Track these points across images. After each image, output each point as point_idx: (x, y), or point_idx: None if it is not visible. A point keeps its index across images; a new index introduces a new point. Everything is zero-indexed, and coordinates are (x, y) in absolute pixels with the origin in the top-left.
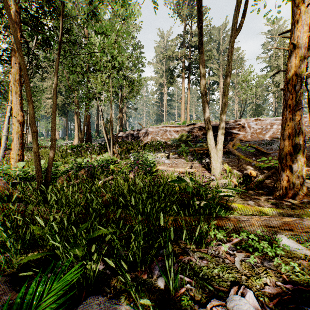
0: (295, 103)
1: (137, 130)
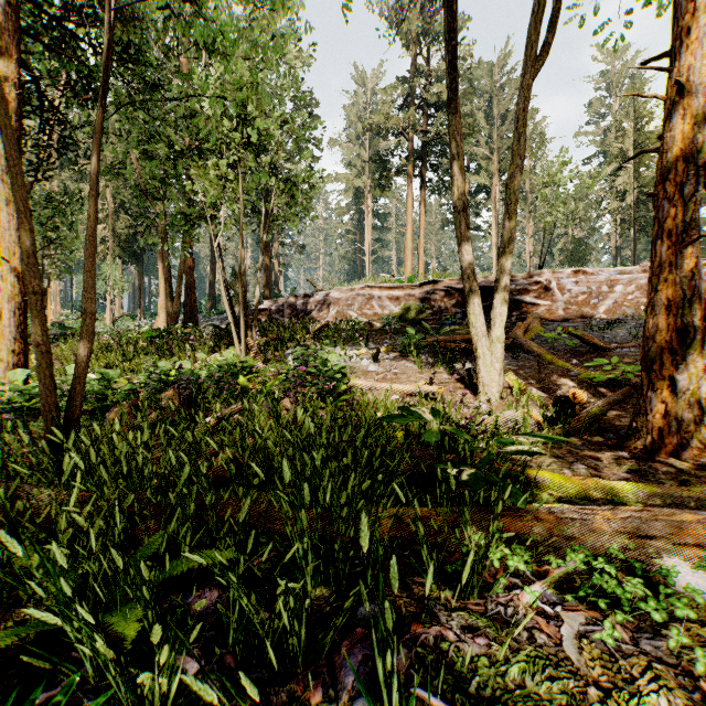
0: (683, 228)
1: (304, 295)
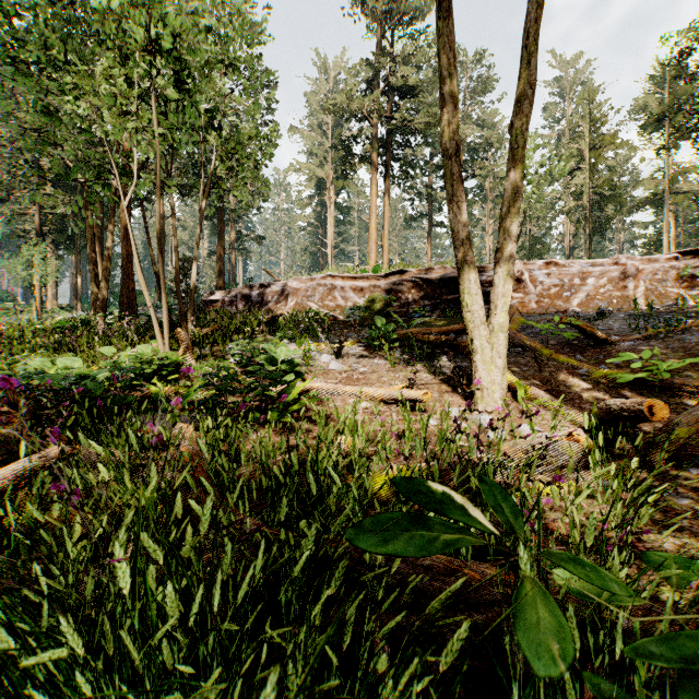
0: None
1: (259, 285)
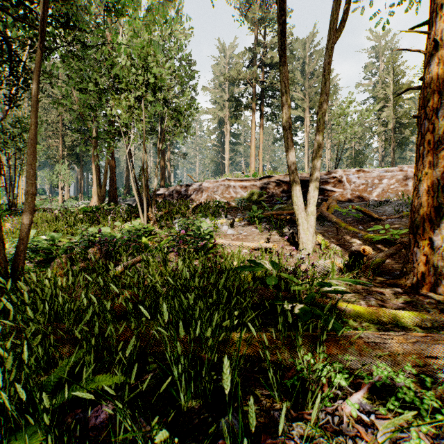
0: (438, 139)
1: (186, 185)
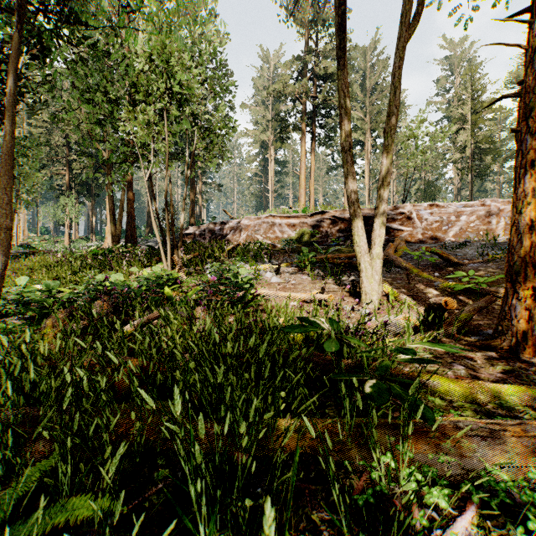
0: None
1: (221, 222)
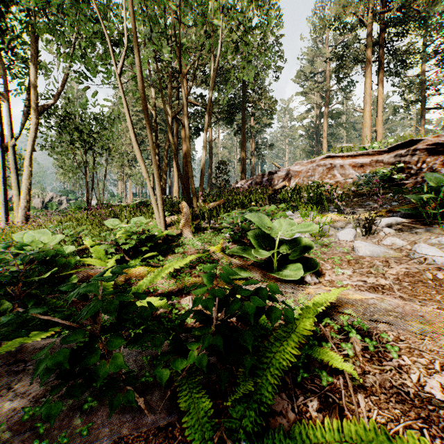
0: None
1: (268, 172)
